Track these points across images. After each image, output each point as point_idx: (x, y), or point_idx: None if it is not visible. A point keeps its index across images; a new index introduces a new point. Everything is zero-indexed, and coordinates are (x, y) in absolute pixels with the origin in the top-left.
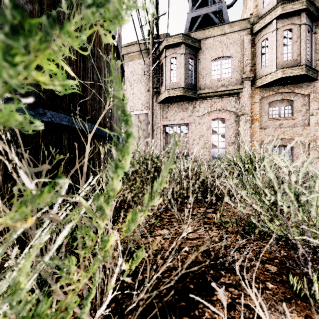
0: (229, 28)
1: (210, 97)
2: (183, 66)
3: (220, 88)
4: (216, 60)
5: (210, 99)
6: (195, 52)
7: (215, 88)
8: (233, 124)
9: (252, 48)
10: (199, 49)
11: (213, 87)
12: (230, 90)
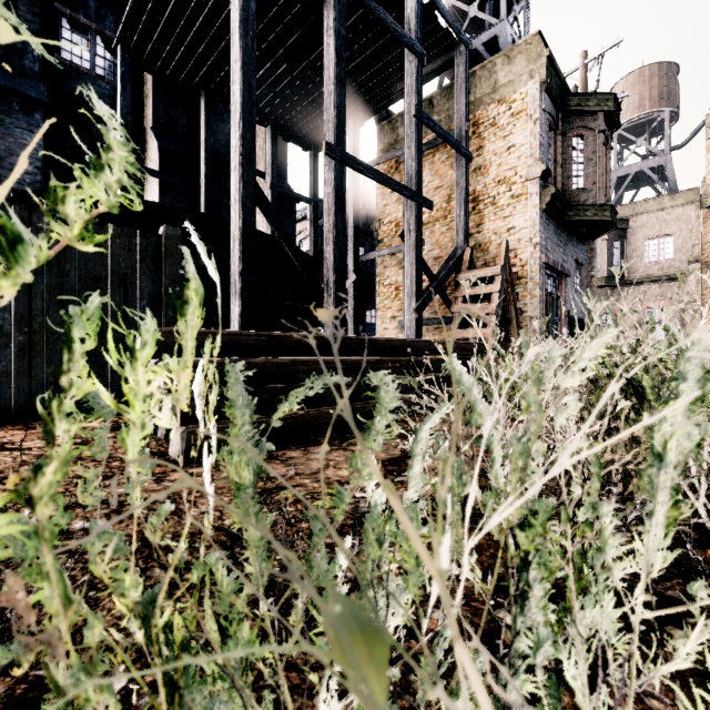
0: (670, 201)
1: (643, 283)
2: (605, 253)
3: (656, 274)
4: (651, 239)
5: (642, 286)
6: (621, 232)
7: (650, 272)
8: (676, 314)
9: (703, 223)
10: (626, 228)
11: (647, 271)
12: (671, 275)
